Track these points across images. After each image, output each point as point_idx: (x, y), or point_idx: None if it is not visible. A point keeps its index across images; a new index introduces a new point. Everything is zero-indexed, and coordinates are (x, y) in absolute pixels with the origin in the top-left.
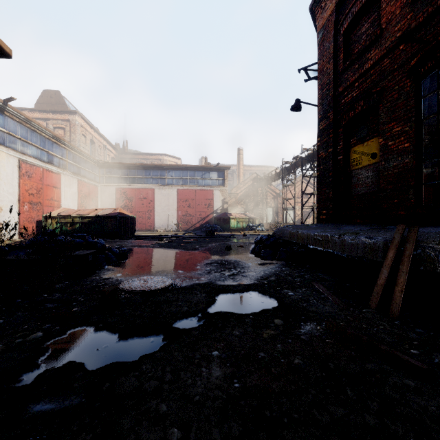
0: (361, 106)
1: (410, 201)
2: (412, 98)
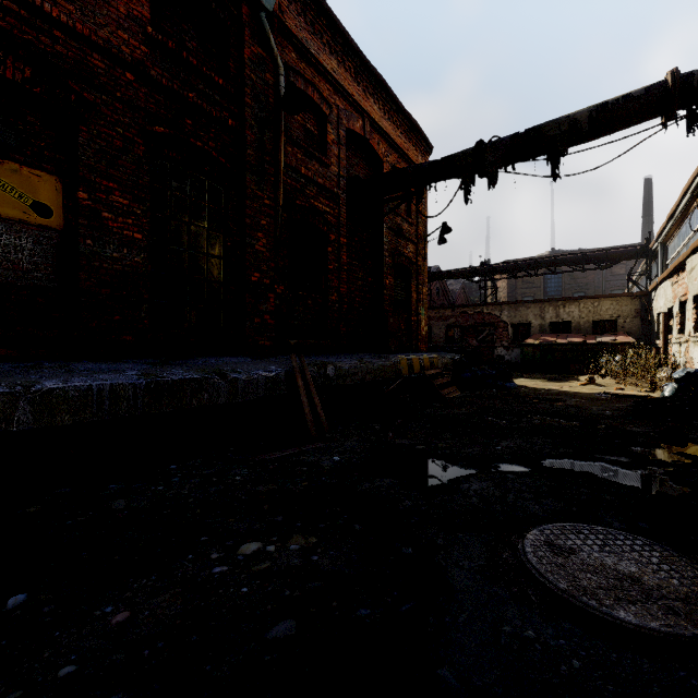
0: (25, 75)
1: (144, 322)
2: (148, 174)
